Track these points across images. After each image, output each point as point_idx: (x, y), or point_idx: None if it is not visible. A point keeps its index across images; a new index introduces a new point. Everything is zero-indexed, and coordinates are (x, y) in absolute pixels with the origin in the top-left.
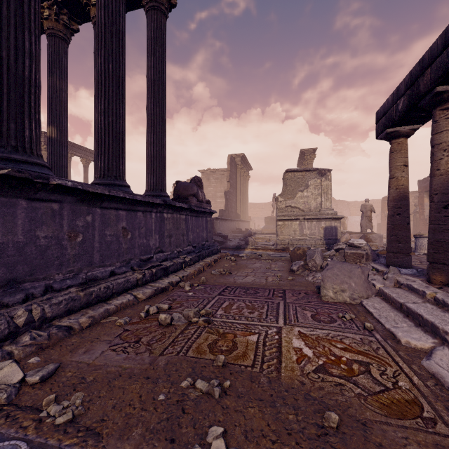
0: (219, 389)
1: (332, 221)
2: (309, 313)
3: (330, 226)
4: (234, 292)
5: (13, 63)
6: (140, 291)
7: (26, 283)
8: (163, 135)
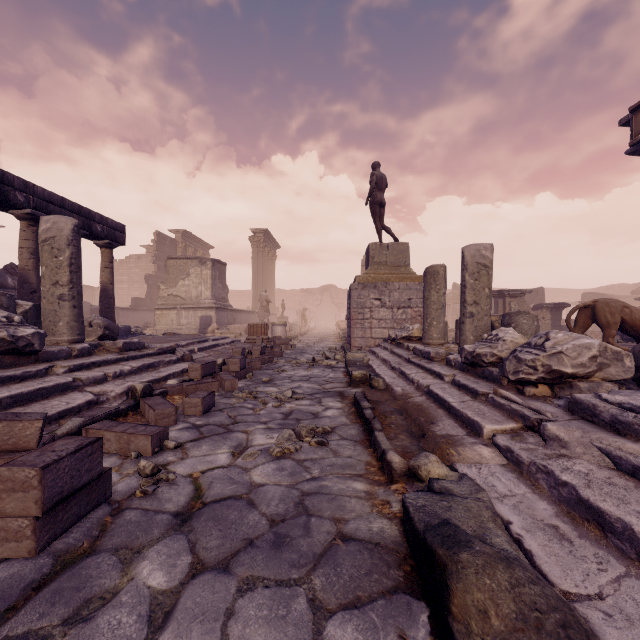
0: None
1: (208, 310)
2: None
3: (205, 315)
4: None
5: None
6: None
7: None
8: None
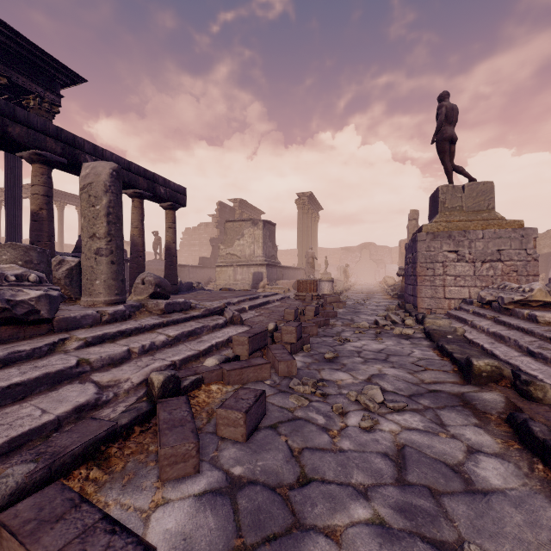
0: None
1: (260, 267)
2: None
3: (257, 271)
4: None
5: None
6: None
7: None
8: None
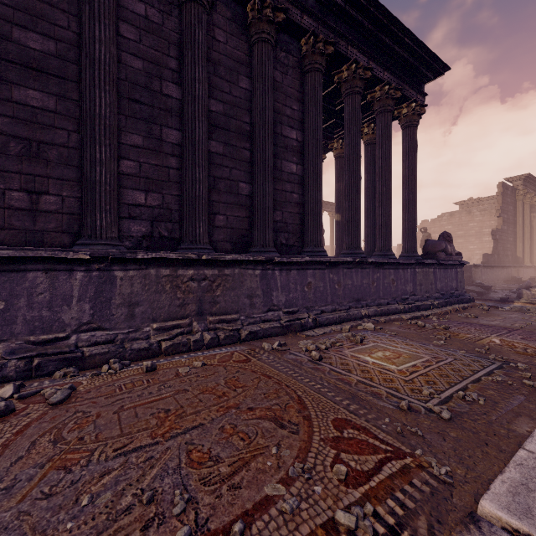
0: (444, 338)
1: None
2: (521, 337)
3: None
4: (470, 324)
5: (355, 215)
6: (403, 315)
7: (361, 301)
8: (415, 213)
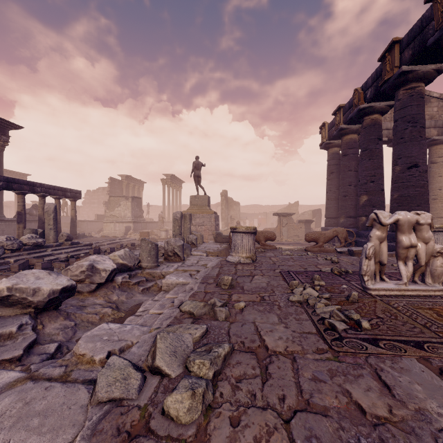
0: None
1: (129, 223)
2: None
3: (128, 226)
4: None
5: None
6: None
7: None
8: (1, 194)
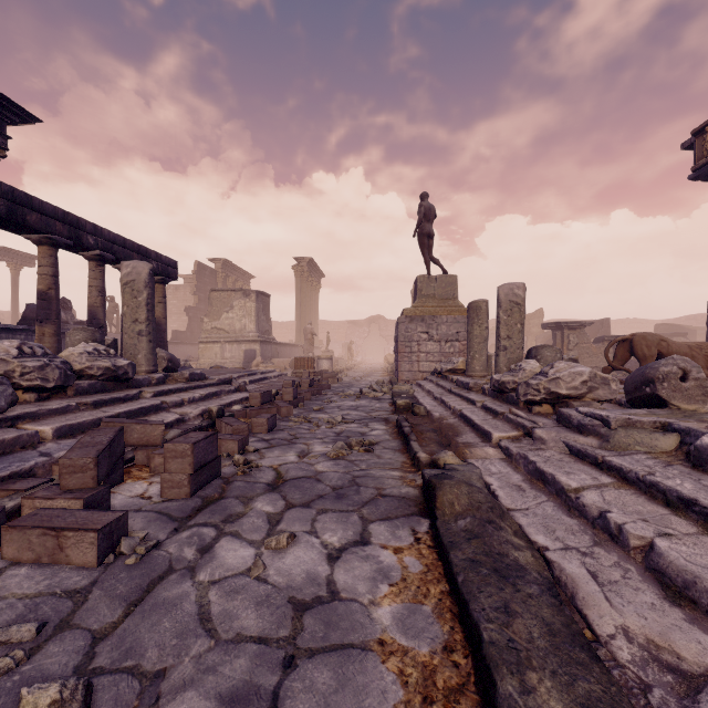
0: None
1: (252, 344)
2: None
3: (250, 349)
4: None
5: None
6: None
7: None
8: None
